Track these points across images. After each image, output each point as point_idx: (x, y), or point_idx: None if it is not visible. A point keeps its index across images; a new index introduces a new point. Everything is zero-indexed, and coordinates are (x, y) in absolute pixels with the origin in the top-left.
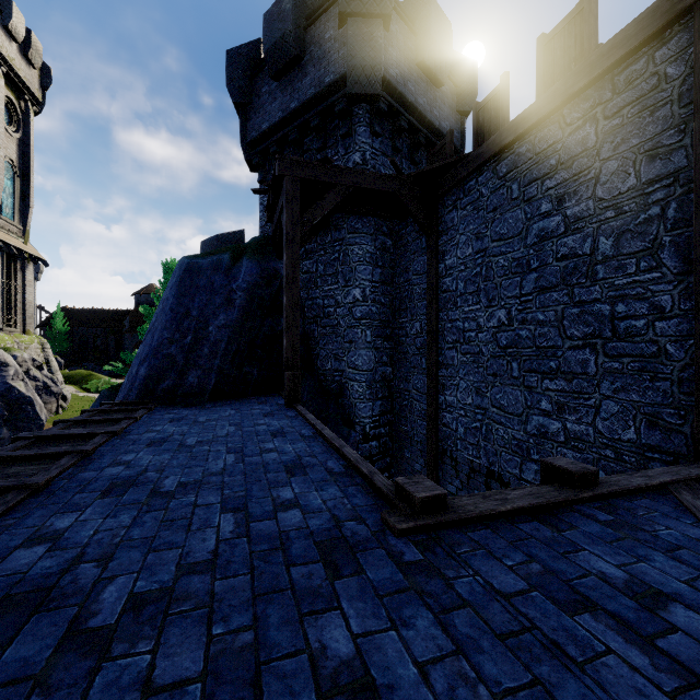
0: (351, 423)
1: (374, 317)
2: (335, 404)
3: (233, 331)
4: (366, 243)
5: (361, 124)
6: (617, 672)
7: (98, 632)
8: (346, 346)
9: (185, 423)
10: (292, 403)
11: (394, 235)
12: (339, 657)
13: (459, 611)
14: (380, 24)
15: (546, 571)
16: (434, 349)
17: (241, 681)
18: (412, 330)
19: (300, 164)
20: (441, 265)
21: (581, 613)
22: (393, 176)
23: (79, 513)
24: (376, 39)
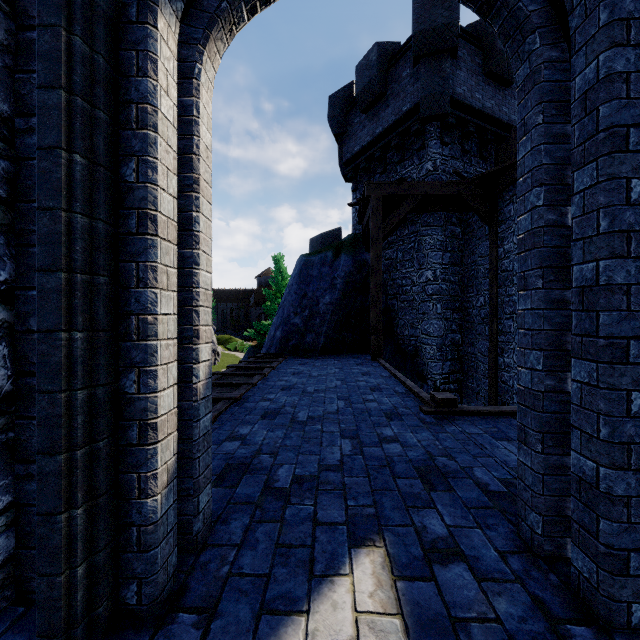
0: (424, 378)
1: (444, 293)
2: (411, 362)
3: (335, 307)
4: (437, 233)
5: (432, 138)
6: (502, 451)
7: (301, 421)
8: (420, 316)
9: (308, 366)
10: (376, 358)
11: (463, 223)
12: (387, 435)
13: (443, 434)
14: (447, 57)
15: (498, 431)
16: (494, 319)
17: (352, 434)
18: (478, 303)
19: (382, 185)
20: (500, 249)
21: (503, 441)
22: (456, 182)
23: (275, 395)
24: (444, 70)
